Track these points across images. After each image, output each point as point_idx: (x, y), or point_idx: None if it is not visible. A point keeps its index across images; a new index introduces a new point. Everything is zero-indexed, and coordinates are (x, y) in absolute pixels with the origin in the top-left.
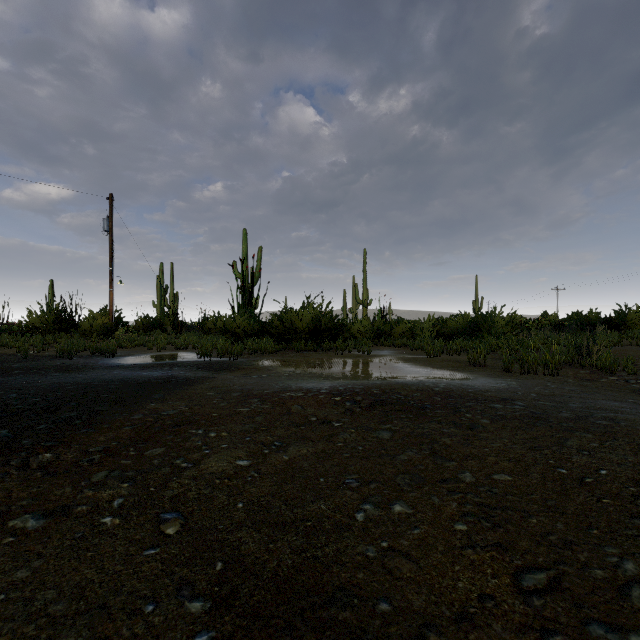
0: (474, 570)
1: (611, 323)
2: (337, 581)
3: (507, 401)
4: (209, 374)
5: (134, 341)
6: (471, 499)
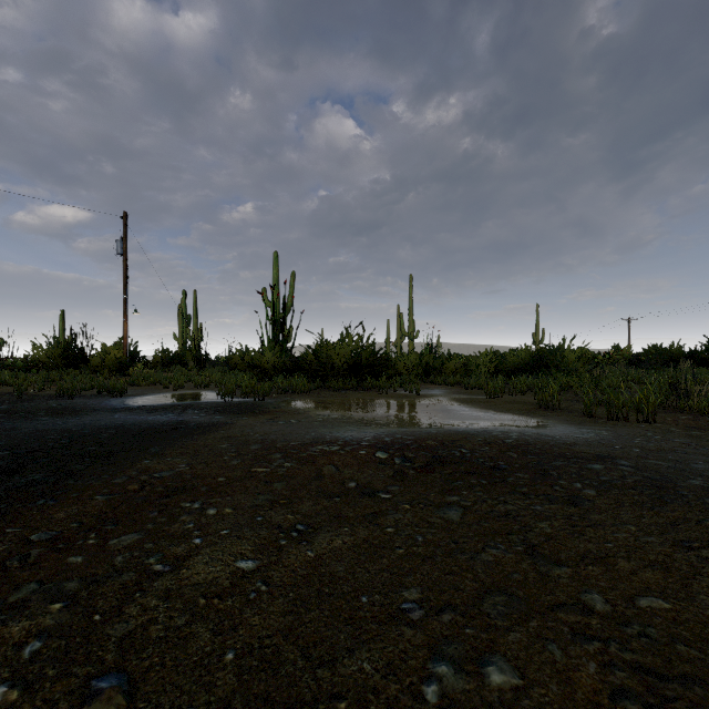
0: None
1: (697, 358)
2: None
3: (606, 459)
4: (227, 419)
5: (149, 378)
6: (618, 654)
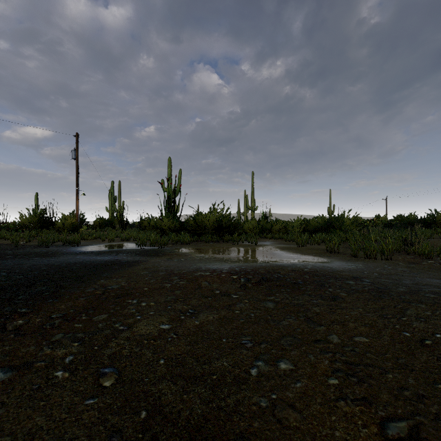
0: (347, 420)
1: (425, 222)
2: (237, 429)
3: (357, 279)
4: (144, 258)
5: (93, 235)
6: (339, 357)
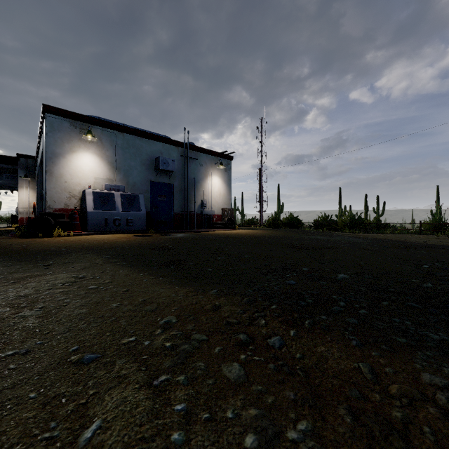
0: None
1: None
2: None
3: None
4: None
5: None
6: None
